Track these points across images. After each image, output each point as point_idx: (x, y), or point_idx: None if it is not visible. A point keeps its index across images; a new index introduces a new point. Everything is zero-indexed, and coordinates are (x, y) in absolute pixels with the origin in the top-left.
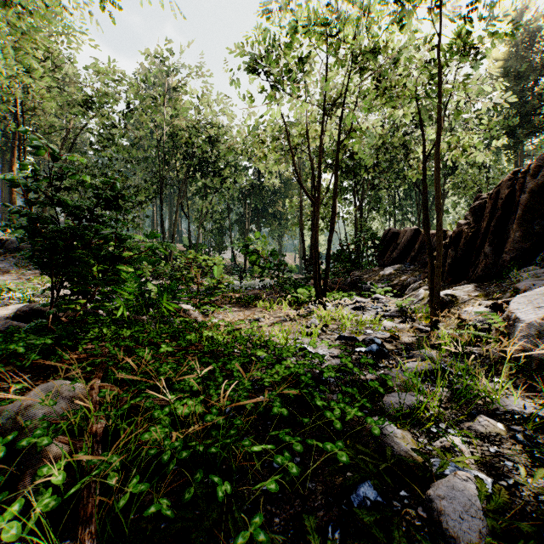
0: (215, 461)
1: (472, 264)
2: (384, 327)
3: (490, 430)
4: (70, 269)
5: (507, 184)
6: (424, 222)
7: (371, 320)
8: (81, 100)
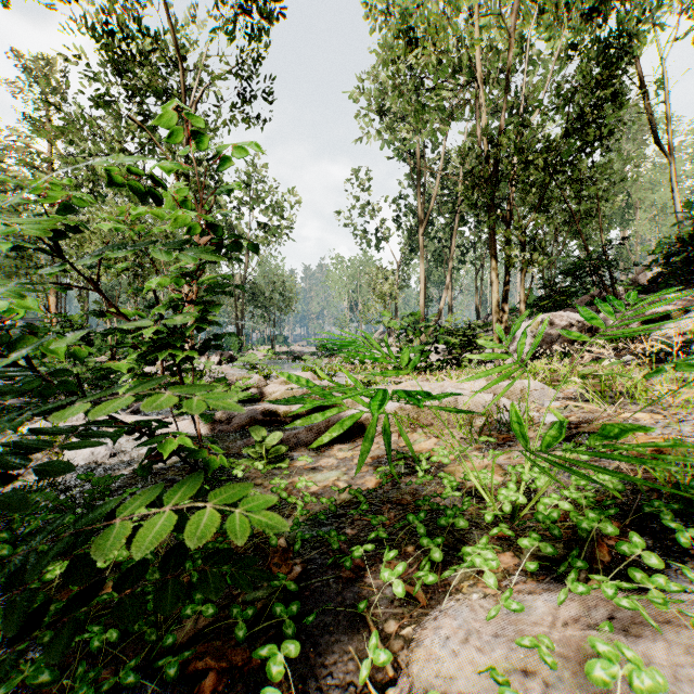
0: None
1: None
2: None
3: None
4: None
5: None
6: None
7: None
8: None
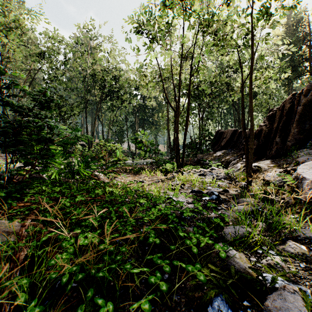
0: (104, 281)
1: (268, 149)
2: (218, 185)
3: (298, 251)
4: (19, 147)
5: (289, 101)
6: (242, 121)
7: (210, 181)
8: (37, 53)
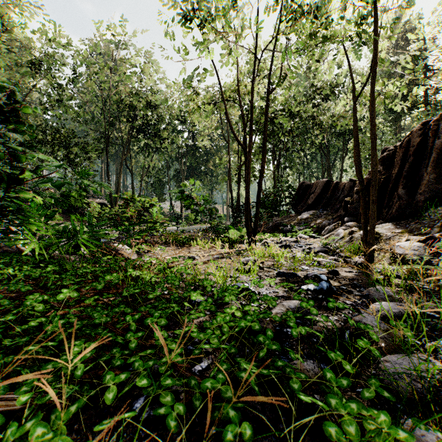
0: None
1: (385, 206)
2: (318, 263)
3: None
4: None
5: (417, 133)
6: (356, 159)
7: (303, 257)
8: (30, 62)
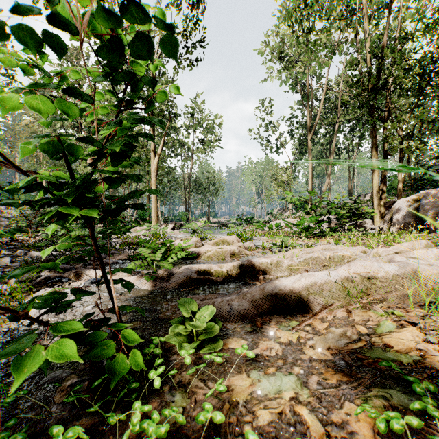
0: None
1: None
2: None
3: None
4: None
5: None
6: None
7: None
8: None
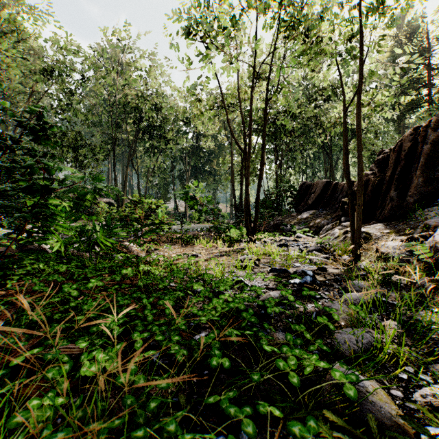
0: None
1: (378, 207)
2: (310, 261)
3: None
4: None
5: (409, 138)
6: (345, 166)
7: (297, 255)
8: (42, 69)
